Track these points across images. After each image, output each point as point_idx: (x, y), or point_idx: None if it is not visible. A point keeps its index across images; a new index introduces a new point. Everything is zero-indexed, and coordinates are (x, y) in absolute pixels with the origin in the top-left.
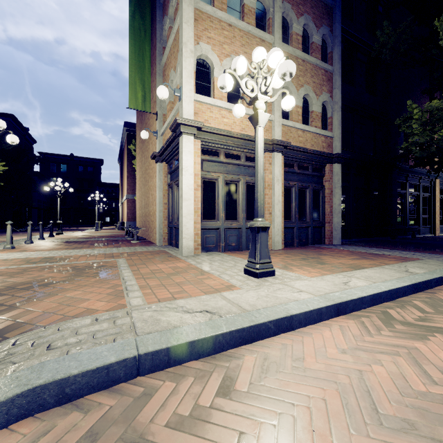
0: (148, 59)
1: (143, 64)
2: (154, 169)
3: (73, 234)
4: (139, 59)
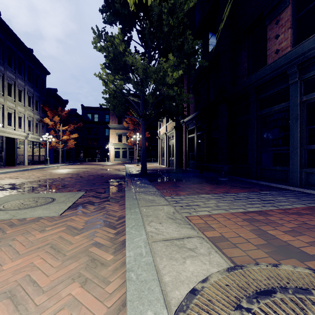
0: None
1: None
2: None
3: None
4: None
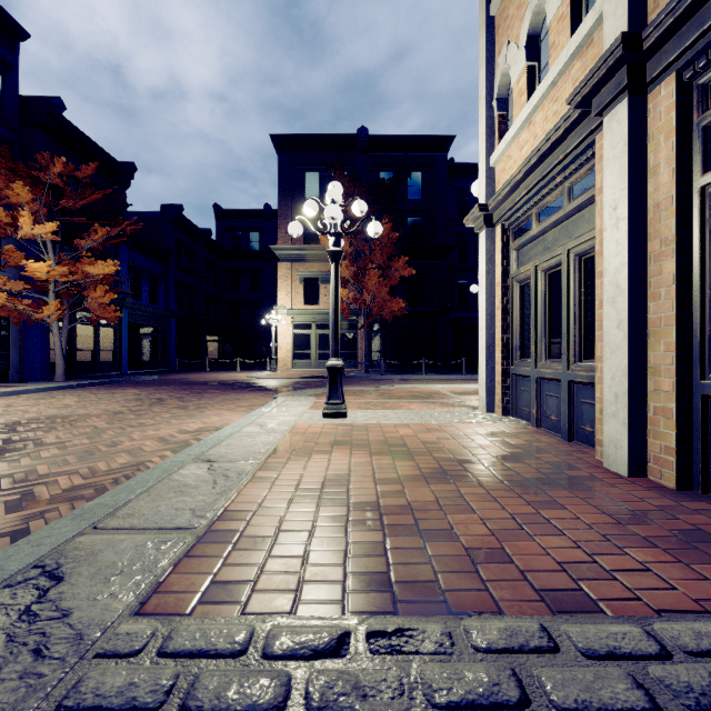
0: None
1: None
2: None
3: None
4: None
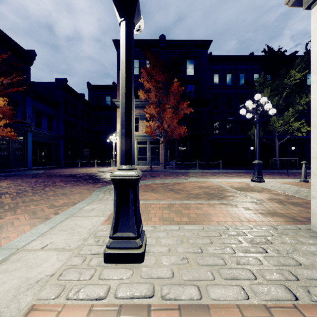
0: None
1: None
2: None
3: None
4: None
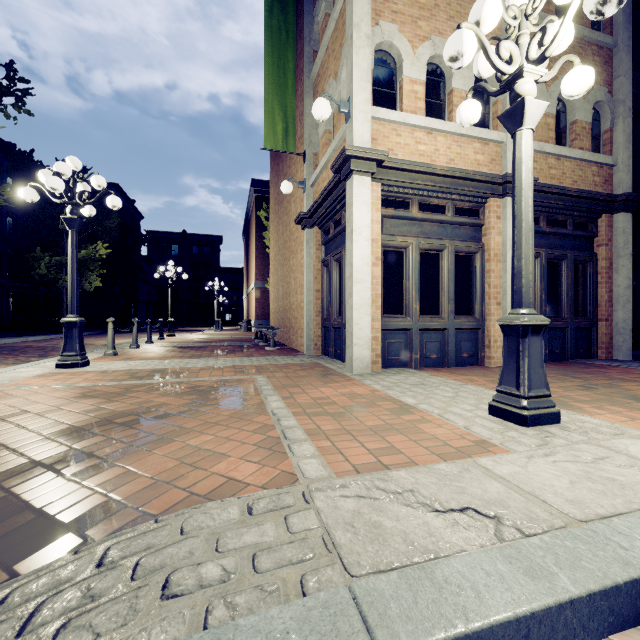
0: (291, 73)
1: (284, 80)
2: (299, 240)
3: (188, 337)
4: (279, 74)
